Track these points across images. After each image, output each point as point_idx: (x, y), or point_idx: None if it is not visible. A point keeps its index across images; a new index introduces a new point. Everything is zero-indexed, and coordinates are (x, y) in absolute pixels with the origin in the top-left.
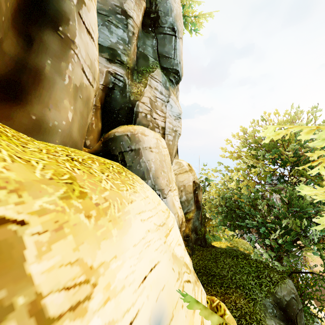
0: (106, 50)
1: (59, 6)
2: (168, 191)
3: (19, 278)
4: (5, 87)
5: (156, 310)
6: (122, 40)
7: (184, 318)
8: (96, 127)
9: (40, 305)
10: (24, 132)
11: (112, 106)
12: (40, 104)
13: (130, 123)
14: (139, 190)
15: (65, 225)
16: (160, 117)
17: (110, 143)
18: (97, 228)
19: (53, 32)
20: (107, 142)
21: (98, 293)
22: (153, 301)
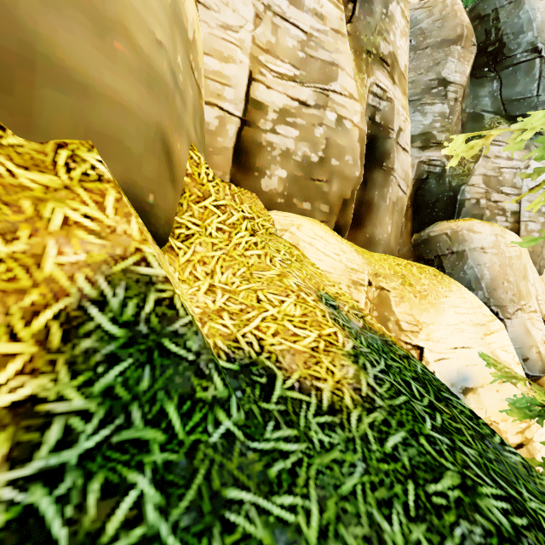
0: (417, 138)
1: (383, 148)
2: (515, 309)
3: (390, 311)
4: (352, 219)
5: (464, 370)
6: (438, 117)
7: (497, 399)
8: (405, 229)
9: (399, 323)
10: (362, 246)
11: (425, 199)
12: (371, 225)
13: (451, 217)
14: (455, 291)
15: (404, 297)
16: (508, 196)
17: (423, 246)
18: (420, 304)
19: (379, 169)
20: (419, 245)
21: (423, 334)
22: (462, 364)
